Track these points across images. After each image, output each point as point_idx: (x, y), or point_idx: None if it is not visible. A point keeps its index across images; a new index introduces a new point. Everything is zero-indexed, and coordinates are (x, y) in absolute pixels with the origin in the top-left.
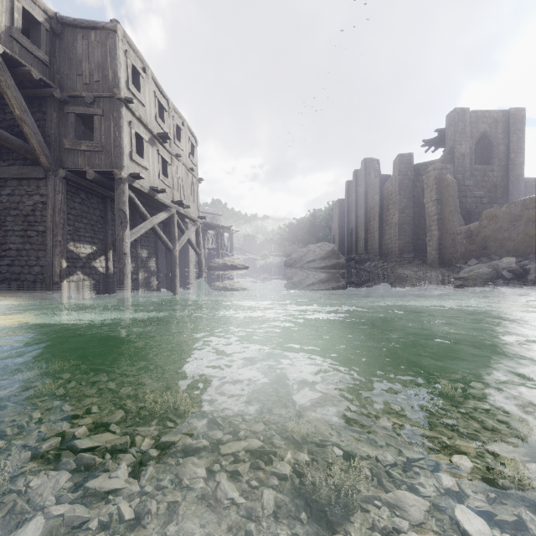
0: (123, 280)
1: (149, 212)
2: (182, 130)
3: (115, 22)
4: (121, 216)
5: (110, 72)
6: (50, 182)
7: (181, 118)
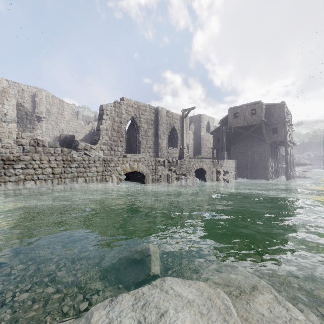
0: (288, 168)
1: (276, 146)
2: (289, 116)
3: (283, 102)
4: (286, 152)
5: (282, 116)
6: (266, 145)
7: (289, 112)
